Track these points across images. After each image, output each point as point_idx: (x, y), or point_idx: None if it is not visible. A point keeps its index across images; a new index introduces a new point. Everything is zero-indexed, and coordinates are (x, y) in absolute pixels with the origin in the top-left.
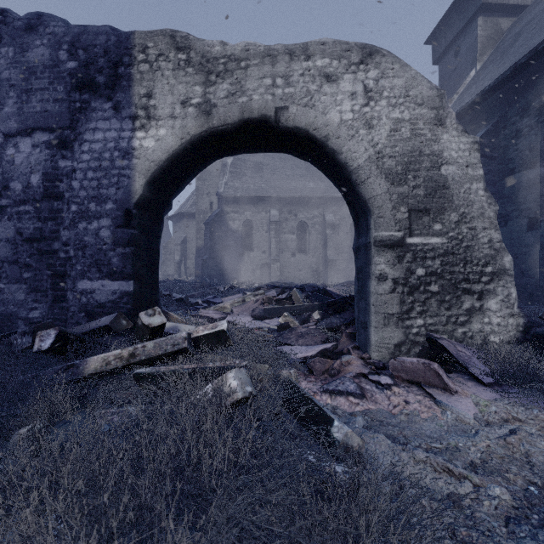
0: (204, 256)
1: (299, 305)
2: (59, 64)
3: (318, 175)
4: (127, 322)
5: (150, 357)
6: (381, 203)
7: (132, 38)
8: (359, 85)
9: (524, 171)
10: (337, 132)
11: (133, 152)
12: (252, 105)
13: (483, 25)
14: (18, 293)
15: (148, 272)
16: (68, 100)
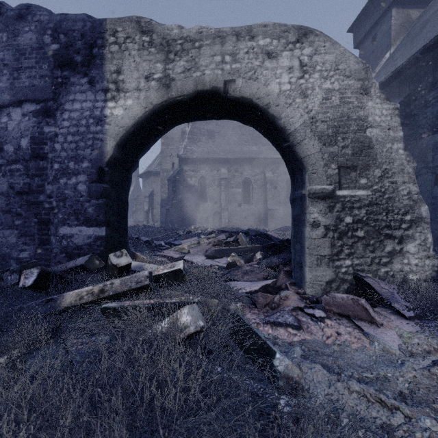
0: (167, 206)
1: (244, 247)
2: (44, 46)
3: (259, 140)
4: (100, 262)
5: (116, 293)
6: (314, 161)
7: (104, 24)
8: (295, 60)
9: (431, 135)
10: (277, 100)
11: (105, 119)
12: (204, 79)
13: (396, 15)
14: (10, 237)
15: (118, 220)
16: (51, 76)
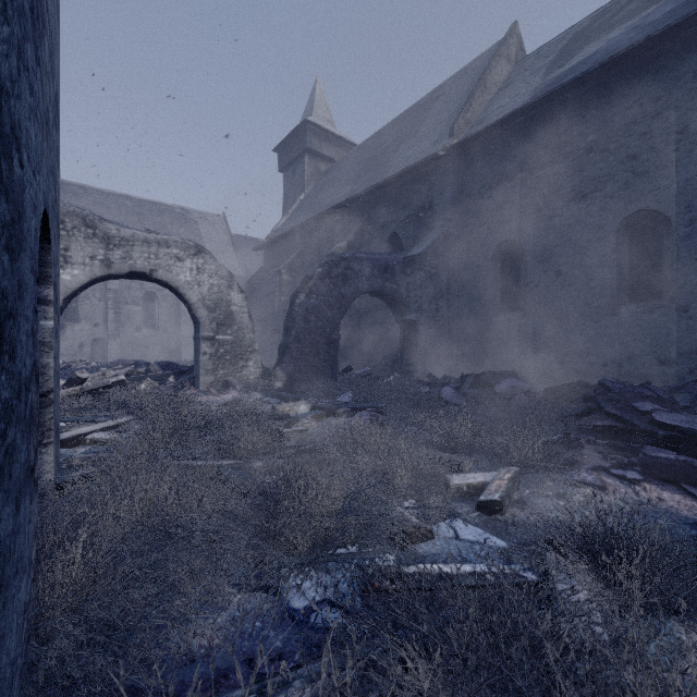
0: None
1: (158, 373)
2: None
3: None
4: None
5: (93, 389)
6: (205, 320)
7: None
8: (194, 265)
9: None
10: (184, 286)
11: None
12: (137, 266)
13: (309, 162)
14: None
15: None
16: None
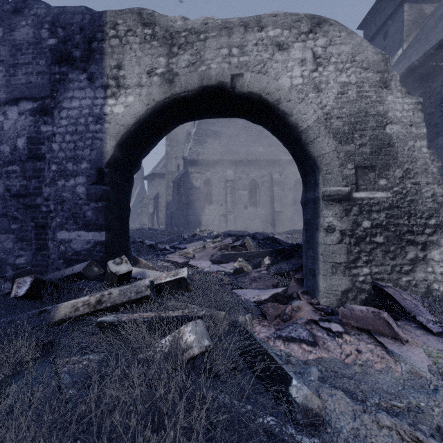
0: (172, 208)
1: (252, 251)
2: (42, 41)
3: (266, 141)
4: (99, 269)
5: (115, 304)
6: (329, 160)
7: (104, 16)
8: (308, 52)
9: None
10: (288, 95)
11: (104, 117)
12: (210, 73)
13: (409, 10)
14: (7, 242)
15: (119, 224)
16: (49, 73)
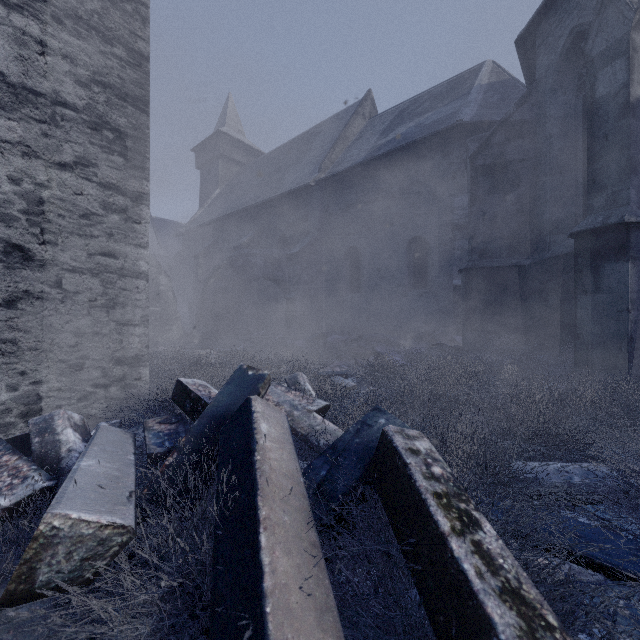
0: None
1: None
2: None
3: None
4: None
5: None
6: None
7: None
8: None
9: None
10: None
11: None
12: None
13: (222, 165)
14: None
15: None
16: None
